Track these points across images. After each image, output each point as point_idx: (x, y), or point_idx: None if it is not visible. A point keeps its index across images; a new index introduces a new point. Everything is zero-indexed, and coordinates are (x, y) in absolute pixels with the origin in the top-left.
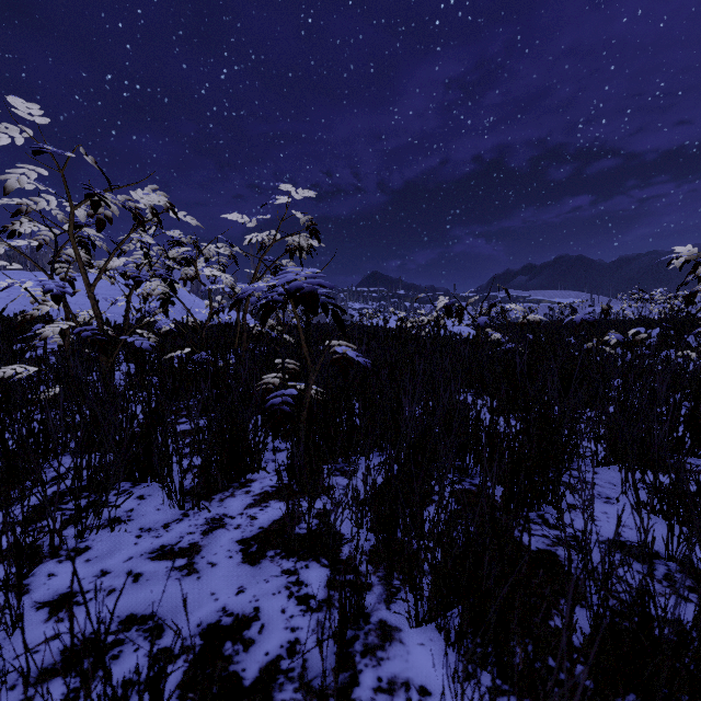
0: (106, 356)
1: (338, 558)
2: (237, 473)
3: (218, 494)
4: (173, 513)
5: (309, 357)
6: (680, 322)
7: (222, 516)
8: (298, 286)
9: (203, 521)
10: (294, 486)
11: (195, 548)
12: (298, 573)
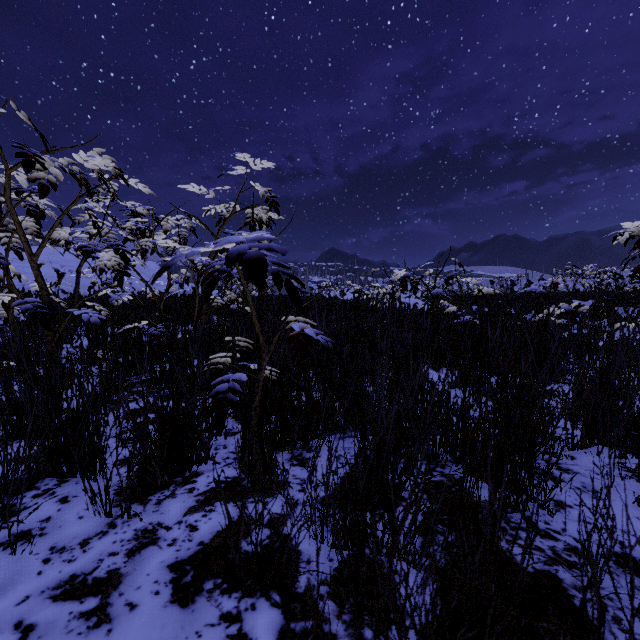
0: (49, 330)
1: (294, 590)
2: (181, 466)
3: (156, 494)
4: (97, 522)
5: (262, 335)
6: (610, 295)
7: (156, 526)
8: (241, 249)
9: (131, 535)
10: (245, 481)
11: (114, 578)
12: (241, 619)
